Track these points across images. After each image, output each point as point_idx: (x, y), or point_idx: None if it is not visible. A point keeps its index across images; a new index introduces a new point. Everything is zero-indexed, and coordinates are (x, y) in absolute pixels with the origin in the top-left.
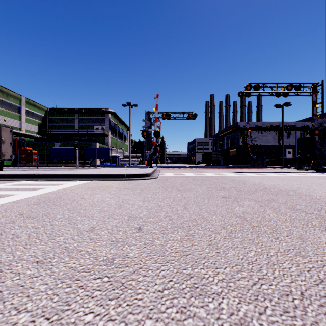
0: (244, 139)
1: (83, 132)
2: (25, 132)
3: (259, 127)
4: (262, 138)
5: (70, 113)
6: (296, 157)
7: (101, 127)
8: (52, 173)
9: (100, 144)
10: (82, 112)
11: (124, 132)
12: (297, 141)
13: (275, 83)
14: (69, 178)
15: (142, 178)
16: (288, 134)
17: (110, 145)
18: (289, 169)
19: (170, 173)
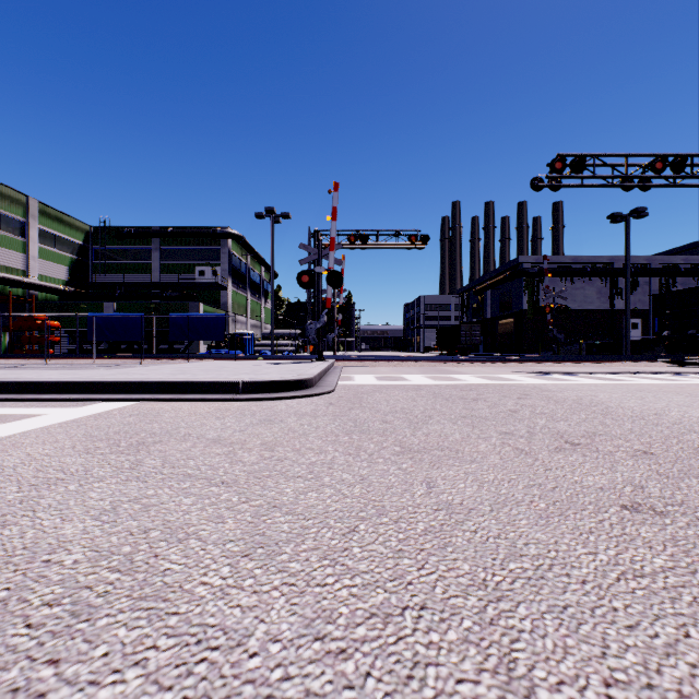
0: (534, 295)
1: (171, 281)
2: (38, 279)
3: (567, 269)
4: (572, 294)
5: (140, 238)
6: (659, 336)
7: (210, 268)
8: (28, 379)
9: (207, 308)
10: (167, 235)
11: (263, 282)
12: (652, 300)
13: (624, 155)
14: (74, 394)
15: (288, 394)
16: (632, 284)
17: (231, 311)
18: (655, 365)
19: (369, 375)
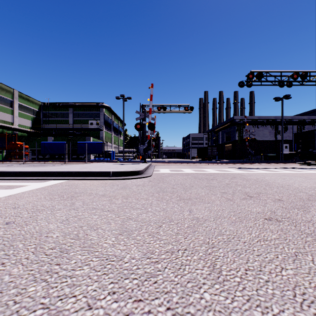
0: (240, 133)
1: (78, 127)
2: (18, 126)
3: (255, 122)
4: (258, 133)
5: (64, 108)
6: (296, 152)
7: (95, 121)
8: (19, 170)
9: (94, 139)
10: (76, 106)
11: (119, 127)
12: (294, 136)
13: (279, 71)
14: (39, 177)
15: (132, 177)
16: (285, 128)
17: (104, 140)
18: (294, 165)
19: (166, 169)
